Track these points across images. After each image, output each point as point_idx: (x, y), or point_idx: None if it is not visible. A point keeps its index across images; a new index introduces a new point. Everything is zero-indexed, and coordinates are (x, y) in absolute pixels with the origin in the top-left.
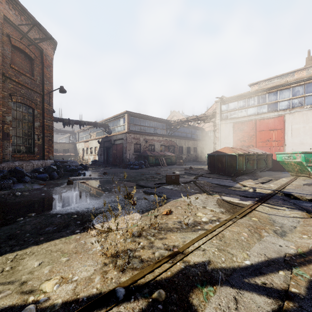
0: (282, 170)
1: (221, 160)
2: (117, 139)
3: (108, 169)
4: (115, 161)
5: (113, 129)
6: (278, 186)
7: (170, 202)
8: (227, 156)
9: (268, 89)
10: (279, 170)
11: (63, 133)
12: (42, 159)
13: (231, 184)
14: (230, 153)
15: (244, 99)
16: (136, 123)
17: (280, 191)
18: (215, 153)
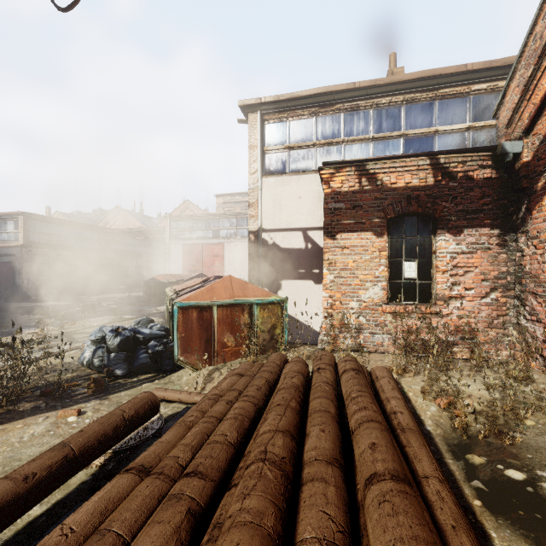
0: None
1: (155, 288)
2: (1, 255)
3: None
4: None
5: None
6: None
7: (78, 321)
8: (161, 284)
9: (213, 215)
10: None
11: None
12: None
13: (148, 309)
14: (163, 280)
15: (194, 220)
16: (41, 230)
17: None
18: (151, 280)
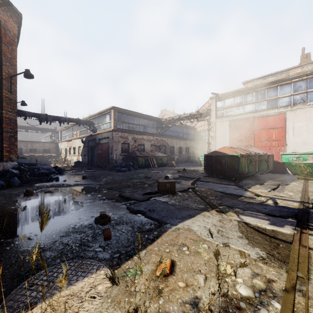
0: (282, 172)
1: (220, 162)
2: (103, 138)
3: (91, 172)
4: (101, 162)
5: (99, 127)
6: (299, 196)
7: (167, 233)
8: (228, 157)
9: (268, 84)
10: (279, 172)
11: (44, 131)
12: (0, 161)
13: (240, 192)
14: (231, 153)
15: (242, 95)
16: (124, 120)
17: (308, 203)
18: (213, 153)
